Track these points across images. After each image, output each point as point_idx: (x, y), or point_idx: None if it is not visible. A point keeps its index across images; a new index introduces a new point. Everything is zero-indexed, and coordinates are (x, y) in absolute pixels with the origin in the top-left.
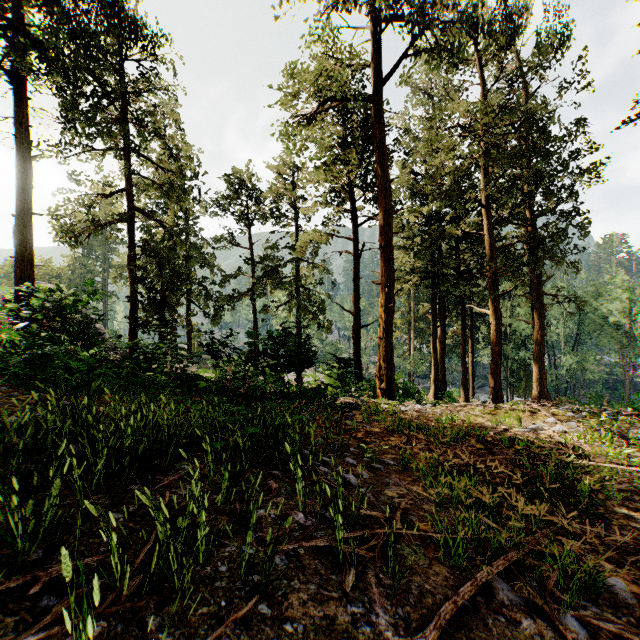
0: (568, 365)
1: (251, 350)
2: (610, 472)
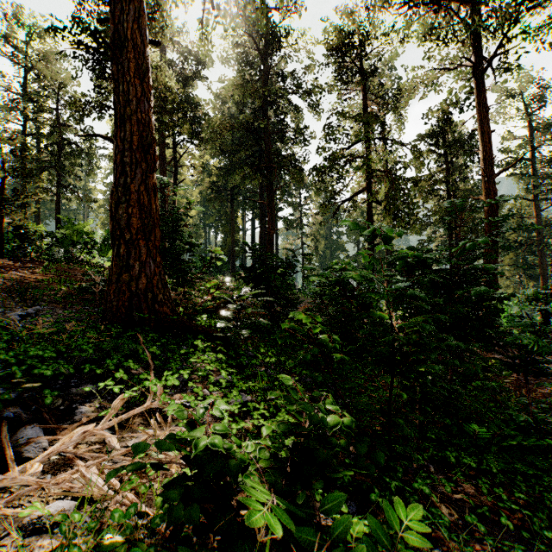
0: None
1: None
2: None
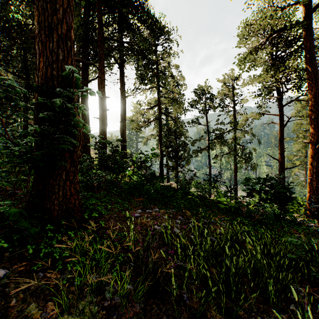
0: None
1: (249, 189)
2: None
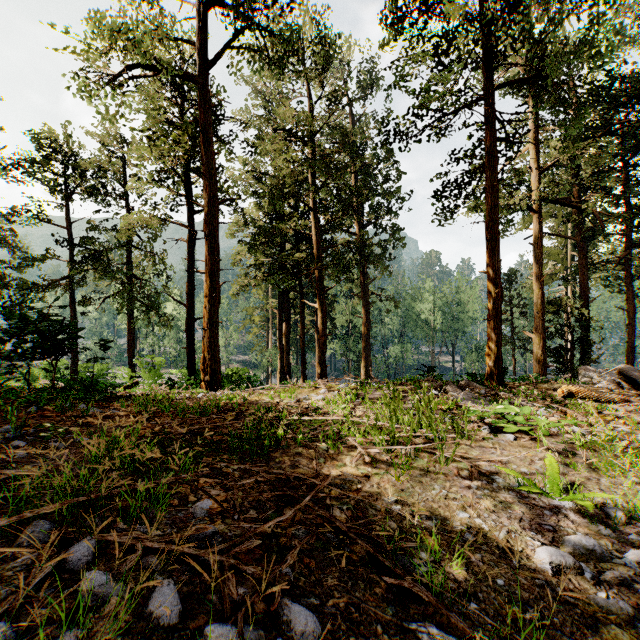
0: (395, 354)
1: None
2: (319, 423)
